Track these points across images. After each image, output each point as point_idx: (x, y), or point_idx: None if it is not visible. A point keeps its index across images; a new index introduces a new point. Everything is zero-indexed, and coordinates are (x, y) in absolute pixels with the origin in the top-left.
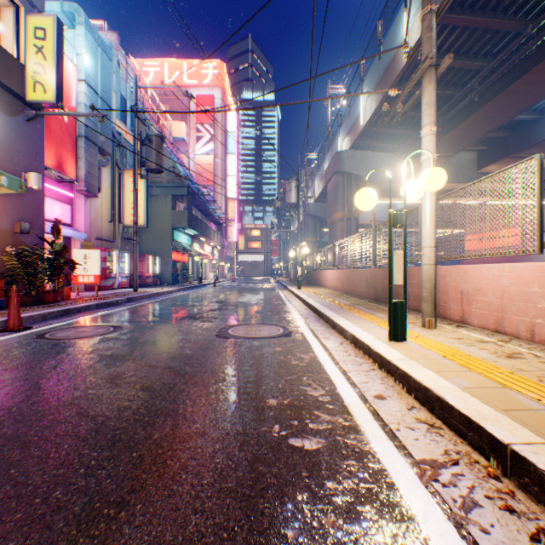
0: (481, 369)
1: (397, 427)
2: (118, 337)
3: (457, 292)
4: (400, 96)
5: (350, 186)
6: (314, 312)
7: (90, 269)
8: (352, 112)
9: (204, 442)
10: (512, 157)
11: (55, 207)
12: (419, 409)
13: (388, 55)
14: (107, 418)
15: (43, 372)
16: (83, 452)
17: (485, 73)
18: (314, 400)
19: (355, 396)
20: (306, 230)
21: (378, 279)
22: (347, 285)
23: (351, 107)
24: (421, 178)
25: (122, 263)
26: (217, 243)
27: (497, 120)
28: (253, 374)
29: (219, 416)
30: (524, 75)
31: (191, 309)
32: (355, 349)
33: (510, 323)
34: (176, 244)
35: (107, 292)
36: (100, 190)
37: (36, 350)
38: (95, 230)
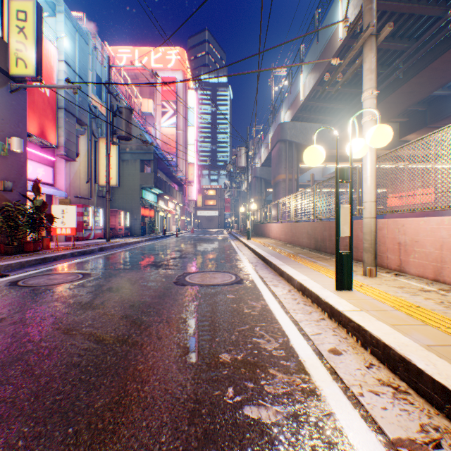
0: (436, 322)
1: (360, 392)
2: (84, 284)
3: (395, 243)
4: (342, 65)
5: (291, 152)
6: (262, 260)
7: (67, 222)
8: (293, 89)
9: (151, 412)
10: (429, 128)
11: (39, 169)
12: (378, 367)
13: (325, 39)
14: (52, 378)
15: (2, 322)
16: (12, 427)
17: (409, 53)
18: (268, 355)
19: (309, 350)
20: (253, 190)
21: (318, 231)
22: (290, 236)
23: (292, 85)
24: (368, 135)
25: (97, 217)
26: (179, 200)
27: (418, 94)
28: (207, 324)
29: (169, 376)
30: (444, 54)
31: (154, 257)
32: (303, 297)
33: (450, 273)
34: (144, 202)
35: (84, 242)
36: (78, 155)
37: (4, 298)
38: (74, 189)
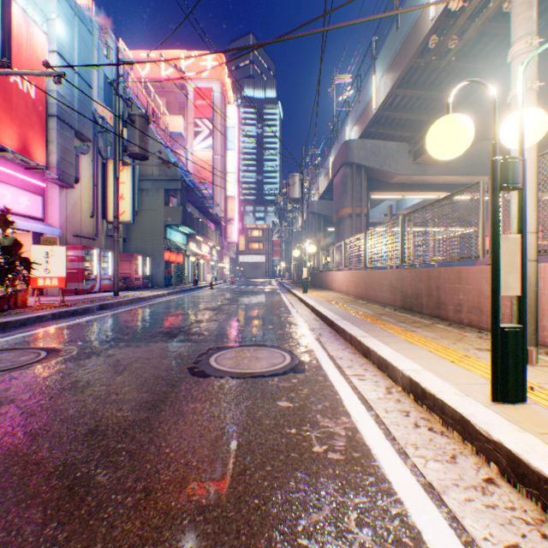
0: None
1: None
2: (36, 374)
3: None
4: (466, 11)
5: (359, 179)
6: (329, 325)
7: (53, 270)
8: (362, 97)
9: None
10: (541, 146)
11: (21, 197)
12: None
13: (408, 23)
14: None
15: None
16: None
17: None
18: None
19: None
20: (309, 229)
21: (408, 282)
22: (363, 289)
23: (361, 91)
24: None
25: (104, 263)
26: (215, 242)
27: None
28: (232, 500)
29: None
30: None
31: (172, 320)
32: (420, 408)
33: None
34: (169, 243)
35: (83, 297)
36: (78, 180)
37: None
38: (73, 225)
